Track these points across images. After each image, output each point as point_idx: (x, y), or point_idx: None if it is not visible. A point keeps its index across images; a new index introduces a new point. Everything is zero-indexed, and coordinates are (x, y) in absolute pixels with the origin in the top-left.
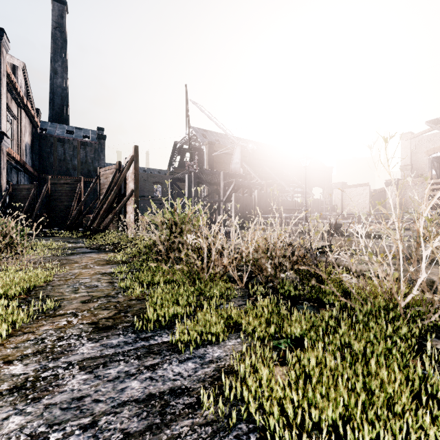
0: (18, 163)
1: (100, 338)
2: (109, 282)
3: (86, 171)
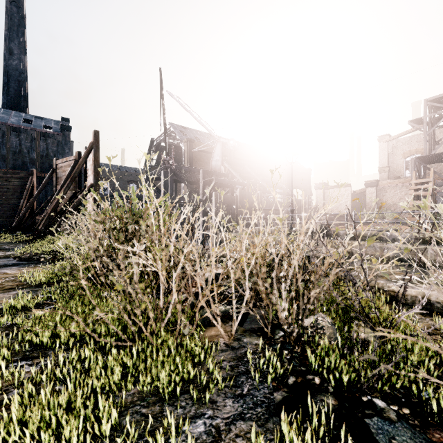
0: None
1: None
2: None
3: (48, 166)
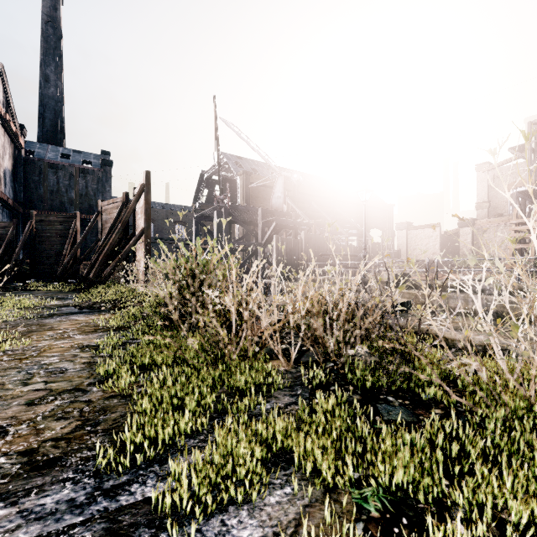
0: None
1: (25, 493)
2: (87, 363)
3: (87, 206)
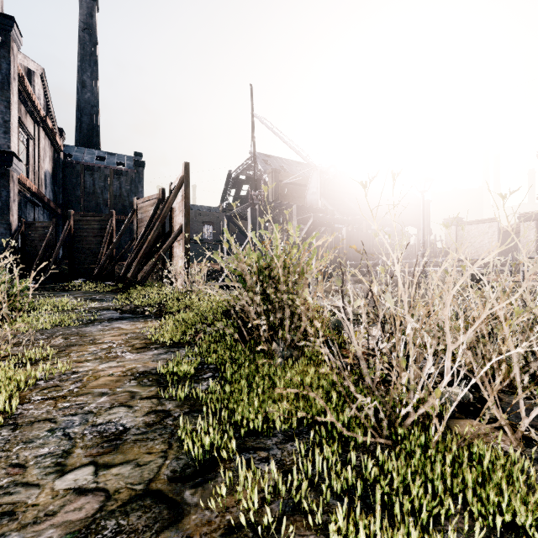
0: (35, 196)
1: None
2: (154, 414)
3: (121, 207)
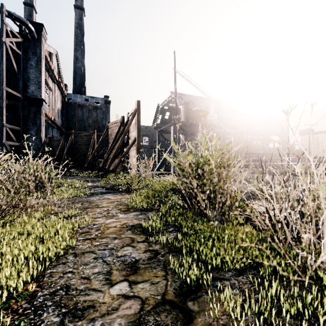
0: (53, 122)
1: None
2: (149, 252)
3: (97, 127)
